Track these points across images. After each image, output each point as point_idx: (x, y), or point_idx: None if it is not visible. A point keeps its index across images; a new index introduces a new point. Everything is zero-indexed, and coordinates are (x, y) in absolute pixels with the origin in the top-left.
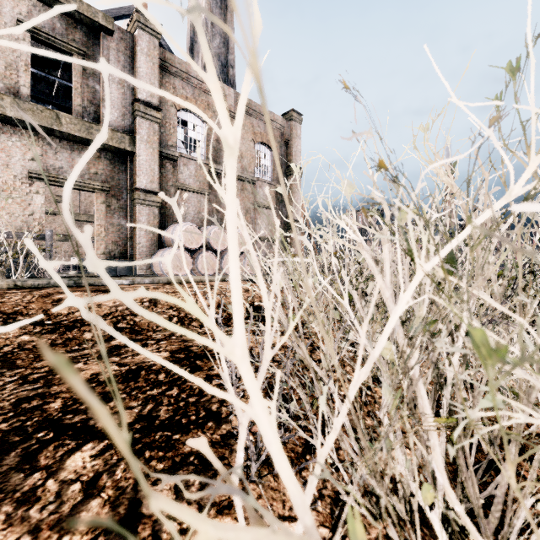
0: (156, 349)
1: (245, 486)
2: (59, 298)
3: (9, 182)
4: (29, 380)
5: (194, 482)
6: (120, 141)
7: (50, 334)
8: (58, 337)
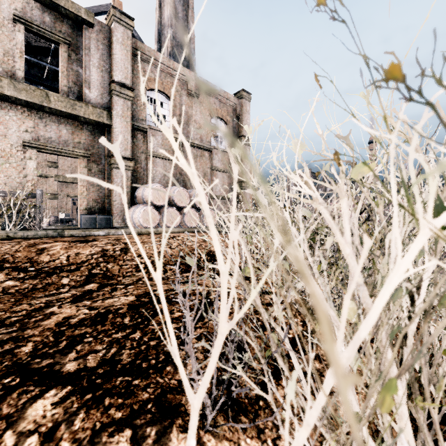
0: (124, 293)
1: (201, 436)
2: (43, 247)
3: (7, 150)
4: (6, 324)
5: (150, 432)
6: (99, 115)
7: (32, 279)
8: (39, 282)
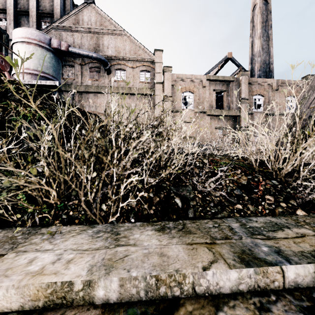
0: None
1: None
2: None
3: (211, 130)
4: None
5: None
6: (236, 113)
7: None
8: None
